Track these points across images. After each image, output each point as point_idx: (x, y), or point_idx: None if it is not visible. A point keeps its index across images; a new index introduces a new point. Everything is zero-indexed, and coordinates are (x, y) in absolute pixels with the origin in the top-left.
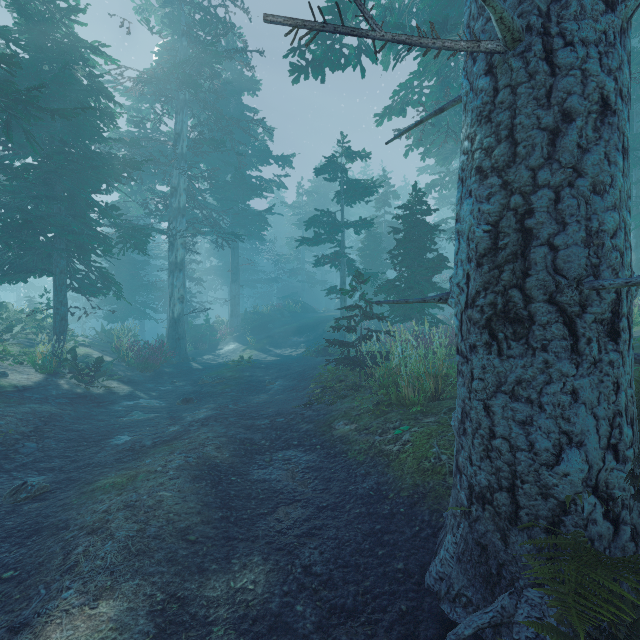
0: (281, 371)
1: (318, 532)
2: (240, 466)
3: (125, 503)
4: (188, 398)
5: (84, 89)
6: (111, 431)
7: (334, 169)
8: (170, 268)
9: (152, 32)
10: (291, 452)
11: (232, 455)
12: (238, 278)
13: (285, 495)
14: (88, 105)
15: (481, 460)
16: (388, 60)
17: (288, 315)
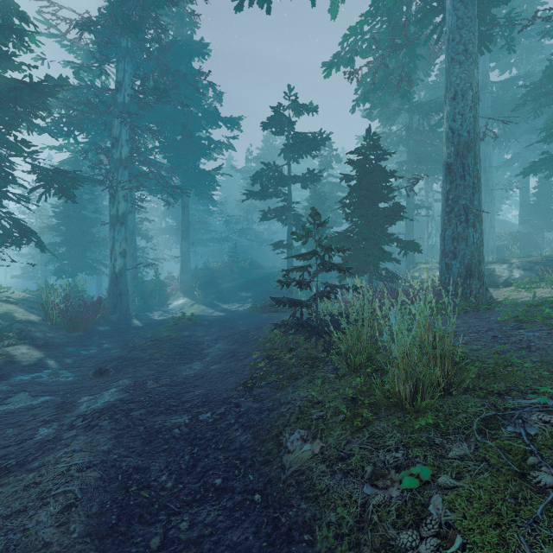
0: (224, 330)
1: None
2: None
3: None
4: (103, 369)
5: None
6: None
7: (281, 122)
8: (111, 221)
9: None
10: (207, 512)
11: (86, 532)
12: (188, 235)
13: None
14: None
15: None
16: (336, 8)
17: (237, 271)
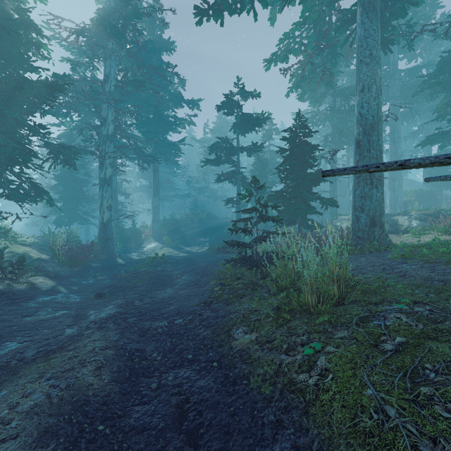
0: (188, 266)
1: None
2: (117, 399)
3: None
4: (101, 293)
5: (9, 17)
6: (4, 335)
7: (231, 105)
8: (100, 183)
9: None
10: (184, 372)
11: (112, 380)
12: (158, 193)
13: None
14: (11, 30)
15: None
16: (274, 17)
17: (197, 221)
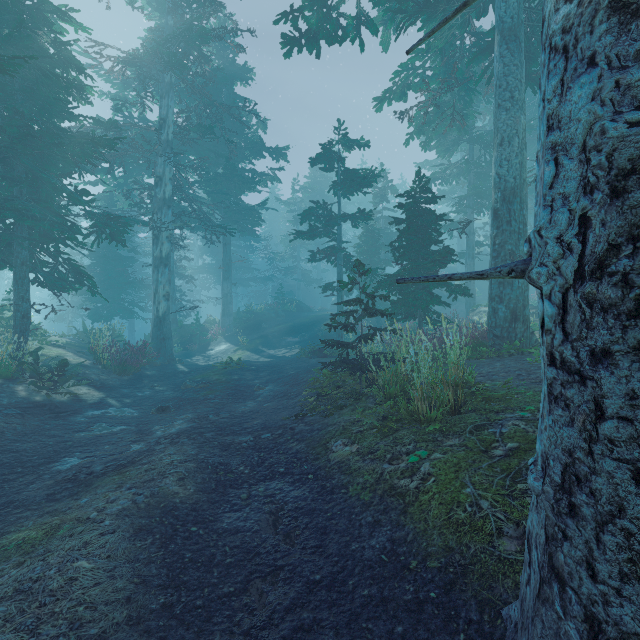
0: (273, 374)
1: (306, 637)
2: (206, 507)
3: (19, 584)
4: (164, 406)
5: (47, 55)
6: (59, 451)
7: (330, 158)
8: (154, 263)
9: (134, 7)
10: (276, 484)
11: (198, 490)
12: (230, 275)
13: (262, 558)
14: (50, 72)
15: (623, 579)
16: (388, 41)
17: (283, 314)
